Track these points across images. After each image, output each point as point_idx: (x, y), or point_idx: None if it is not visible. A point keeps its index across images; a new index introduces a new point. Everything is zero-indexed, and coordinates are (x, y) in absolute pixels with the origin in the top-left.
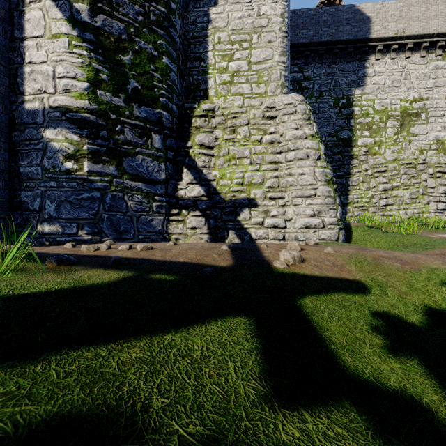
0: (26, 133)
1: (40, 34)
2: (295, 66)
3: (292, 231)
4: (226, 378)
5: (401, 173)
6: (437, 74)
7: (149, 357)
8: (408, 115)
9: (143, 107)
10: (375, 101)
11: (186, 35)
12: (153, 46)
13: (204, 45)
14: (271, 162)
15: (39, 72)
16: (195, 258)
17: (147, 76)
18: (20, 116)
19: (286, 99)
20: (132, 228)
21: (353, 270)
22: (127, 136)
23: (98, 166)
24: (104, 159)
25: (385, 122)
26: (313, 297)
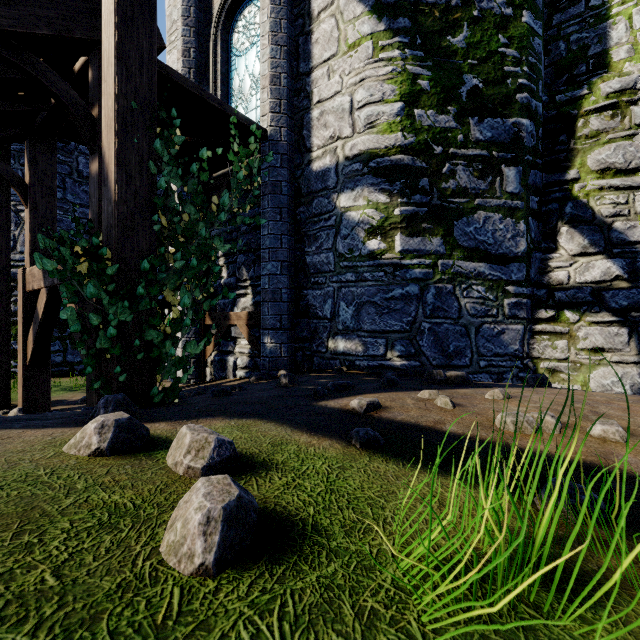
0: (314, 206)
1: (331, 54)
2: None
3: None
4: None
5: None
6: None
7: None
8: None
9: (485, 121)
10: None
11: None
12: None
13: None
14: None
15: (330, 111)
16: None
17: (493, 60)
18: (306, 183)
19: None
20: (467, 347)
21: None
22: (460, 181)
23: (415, 240)
24: (423, 228)
25: None
26: None
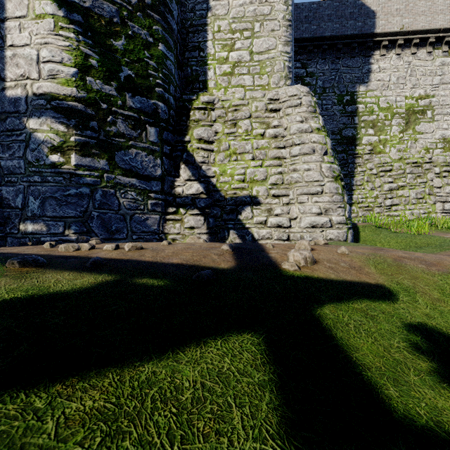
0: (8, 123)
1: (22, 14)
2: (297, 62)
3: (297, 230)
4: (229, 439)
5: (406, 172)
6: (443, 71)
7: (113, 405)
8: (413, 112)
9: (137, 97)
10: (380, 98)
11: (184, 23)
12: (148, 31)
13: (203, 34)
14: (274, 158)
15: (21, 56)
16: (191, 259)
17: (141, 63)
18: (1, 104)
19: (290, 90)
20: (124, 227)
21: (374, 273)
22: (120, 128)
23: (87, 159)
24: (93, 152)
25: (390, 120)
26: (333, 306)
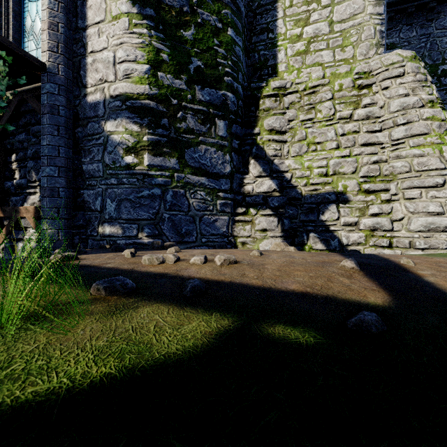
0: (88, 128)
1: (101, 19)
2: None
3: (404, 235)
4: None
5: None
6: None
7: None
8: None
9: (206, 89)
10: None
11: (251, 5)
12: (217, 17)
13: (272, 13)
14: (367, 144)
15: (100, 61)
16: (313, 283)
17: (210, 52)
18: (83, 110)
19: (387, 58)
20: (194, 229)
21: None
22: (189, 124)
23: (159, 159)
24: (164, 151)
25: None
26: None
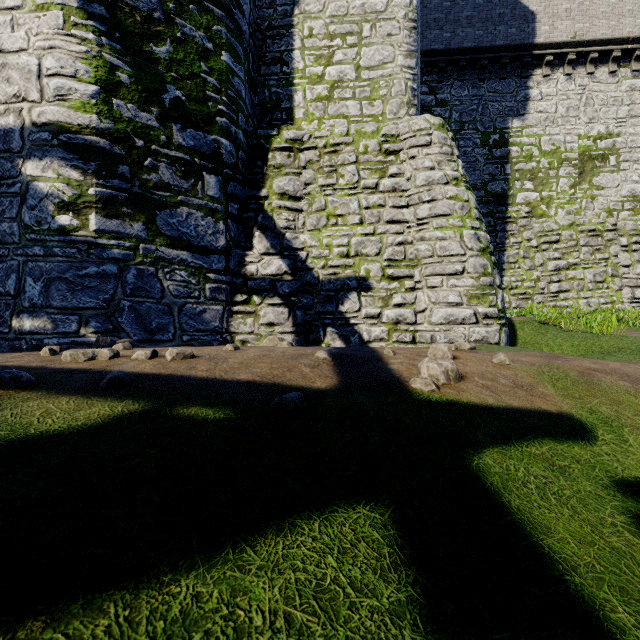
0: None
1: (16, 4)
2: (423, 85)
3: (426, 328)
4: None
5: (580, 244)
6: (633, 99)
7: None
8: (590, 158)
9: (189, 130)
10: (541, 137)
11: (259, 24)
12: (206, 34)
13: (287, 40)
14: (392, 221)
15: (15, 67)
16: (269, 373)
17: (196, 81)
18: None
19: (415, 122)
20: (170, 323)
21: (553, 395)
22: (163, 176)
23: (114, 222)
24: (124, 212)
25: (556, 168)
26: (497, 451)
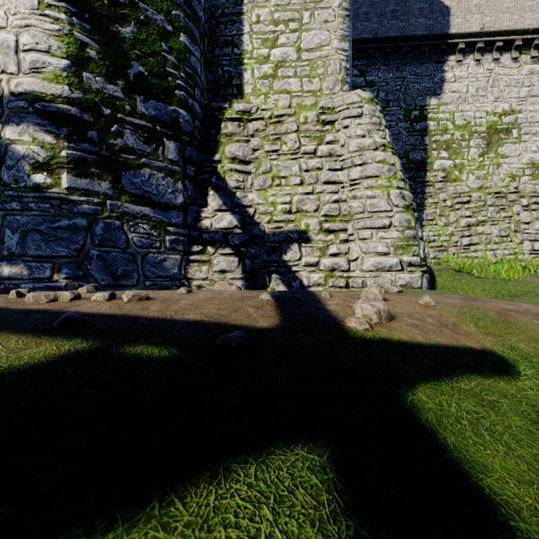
0: None
1: None
2: (354, 68)
3: (358, 274)
4: None
5: (487, 204)
6: (532, 81)
7: None
8: (496, 131)
9: (151, 102)
10: (455, 113)
11: (213, 11)
12: (166, 17)
13: (238, 26)
14: (329, 182)
15: None
16: (216, 313)
17: (157, 58)
18: None
19: (348, 97)
20: (134, 270)
21: (475, 333)
22: (128, 141)
23: (84, 181)
24: (92, 172)
25: (467, 140)
26: (429, 387)
